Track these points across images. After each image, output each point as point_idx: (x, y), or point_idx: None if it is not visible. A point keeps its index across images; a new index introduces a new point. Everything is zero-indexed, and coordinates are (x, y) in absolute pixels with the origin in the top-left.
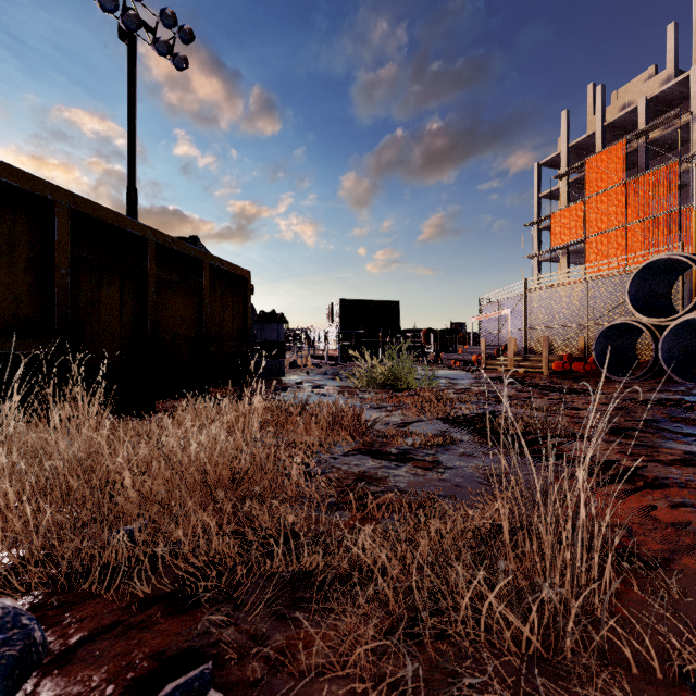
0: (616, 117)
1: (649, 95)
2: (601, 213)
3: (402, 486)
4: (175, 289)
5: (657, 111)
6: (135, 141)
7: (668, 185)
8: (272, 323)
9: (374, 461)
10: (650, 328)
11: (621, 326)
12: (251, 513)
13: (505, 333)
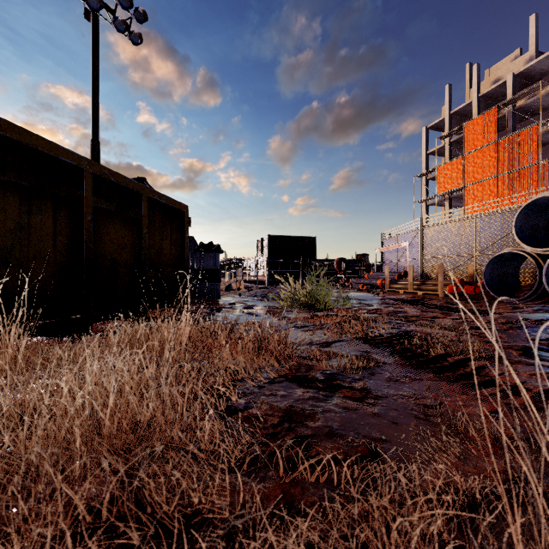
0: (489, 90)
1: (516, 71)
2: (477, 166)
3: (335, 427)
4: (114, 219)
5: (522, 84)
6: (98, 103)
7: (531, 143)
8: (209, 253)
9: (301, 391)
10: (535, 257)
11: (507, 255)
12: (142, 494)
13: (403, 262)
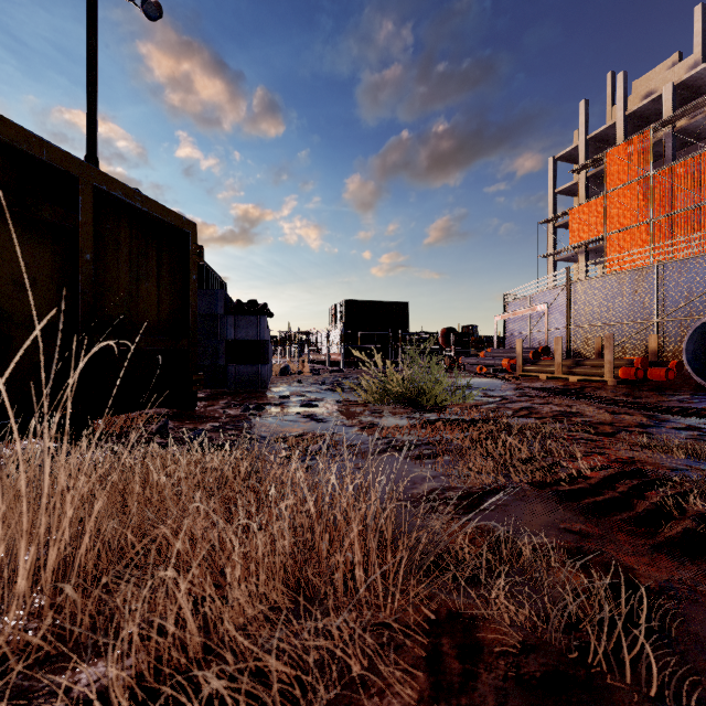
0: (639, 106)
1: (676, 80)
2: (624, 208)
3: None
4: None
5: (683, 99)
6: (95, 102)
7: (698, 176)
8: (250, 316)
9: None
10: None
11: None
12: None
13: (538, 333)
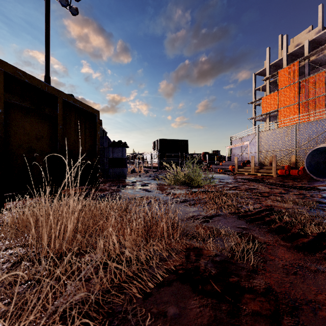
0: (293, 50)
1: (310, 39)
2: (286, 97)
3: None
4: (29, 114)
5: (313, 47)
6: (49, 52)
7: (320, 82)
8: (119, 147)
9: (197, 303)
10: None
11: (322, 149)
12: None
13: (245, 154)
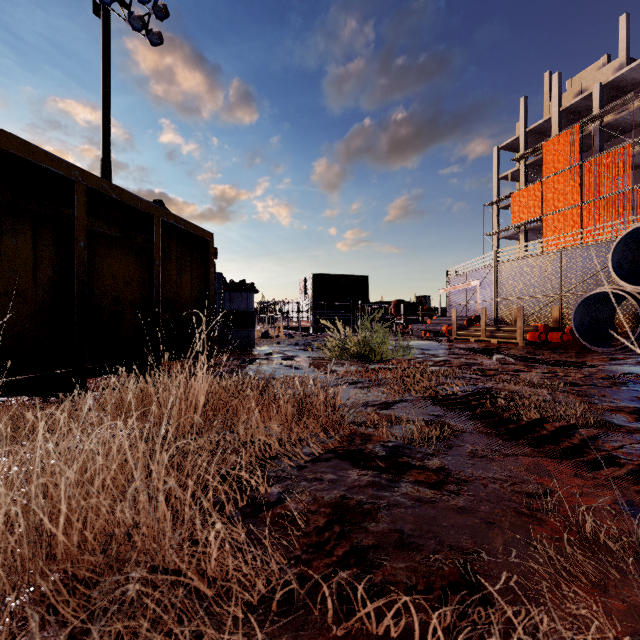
0: (571, 103)
1: (603, 81)
2: (558, 193)
3: (407, 531)
4: (116, 246)
5: (610, 97)
6: (109, 115)
7: (622, 165)
8: (241, 292)
9: (356, 473)
10: (636, 297)
11: (601, 295)
12: None
13: (473, 304)
